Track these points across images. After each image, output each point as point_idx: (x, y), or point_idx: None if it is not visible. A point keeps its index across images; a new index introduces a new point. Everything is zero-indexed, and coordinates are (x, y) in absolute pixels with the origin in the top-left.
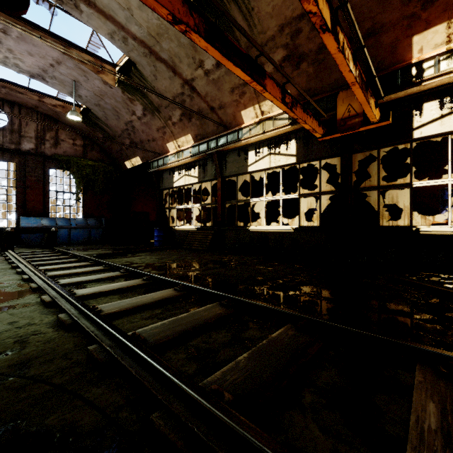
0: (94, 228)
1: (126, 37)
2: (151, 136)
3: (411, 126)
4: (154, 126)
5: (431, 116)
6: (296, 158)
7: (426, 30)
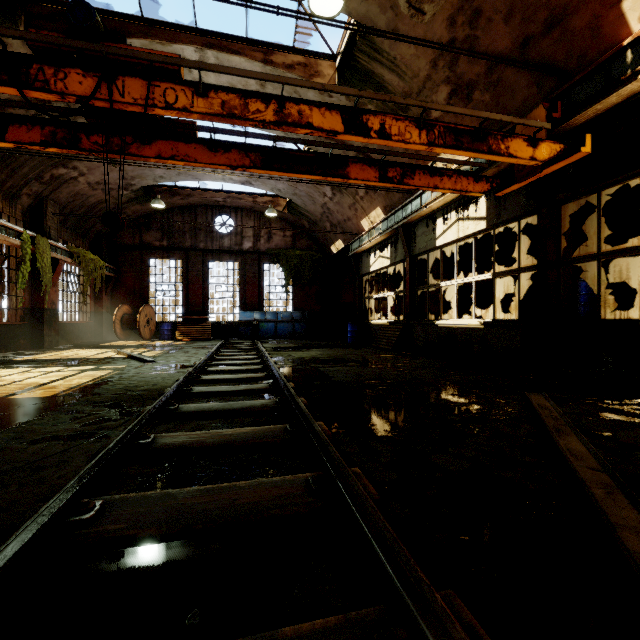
0: (298, 322)
1: None
2: (346, 215)
3: None
4: (345, 204)
5: None
6: (486, 223)
7: None
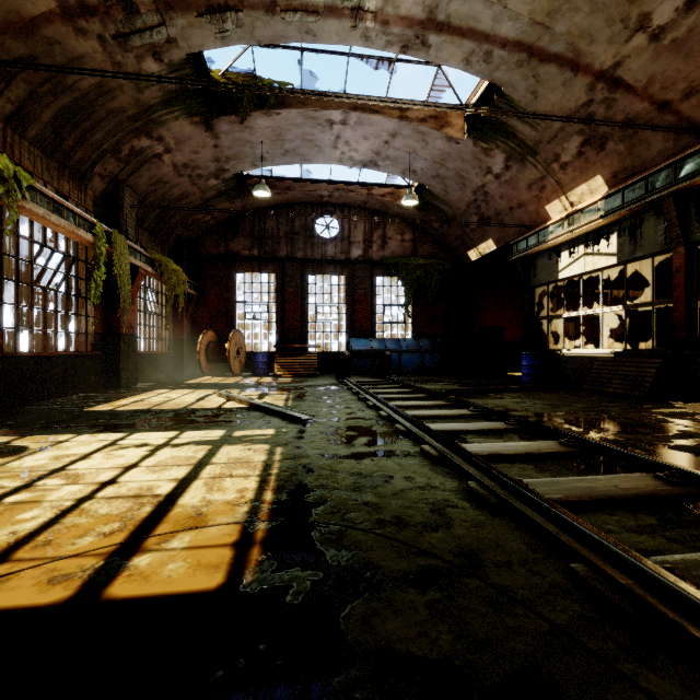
0: (428, 352)
1: (489, 51)
2: (516, 200)
3: None
4: (523, 181)
5: None
6: None
7: None
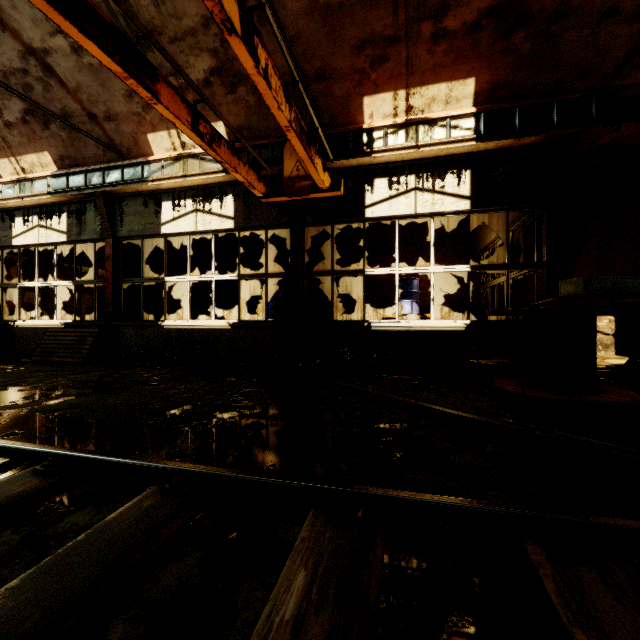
0: None
1: None
2: None
3: (364, 203)
4: None
5: (381, 195)
6: (234, 223)
7: (376, 94)
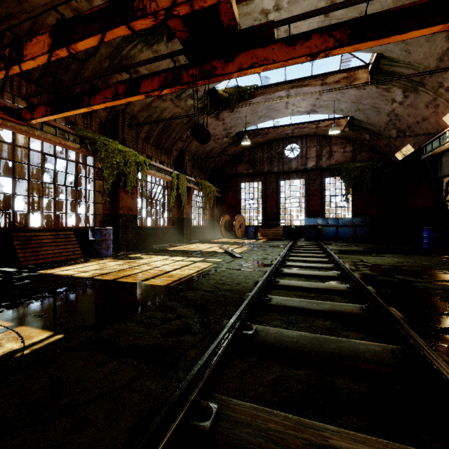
0: (358, 226)
1: None
2: (420, 116)
3: None
4: (421, 103)
5: None
6: None
7: None
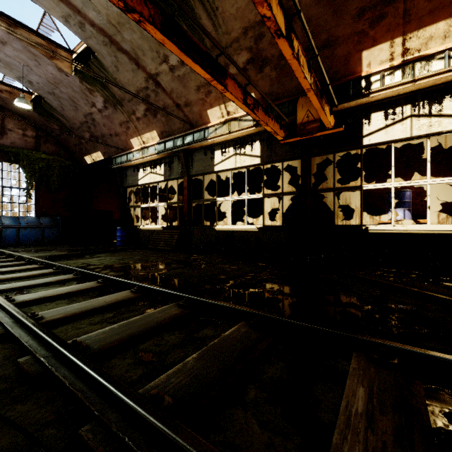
0: (48, 227)
1: (83, 23)
2: (114, 130)
3: (361, 133)
4: (117, 120)
5: (377, 125)
6: (260, 159)
7: (373, 47)
